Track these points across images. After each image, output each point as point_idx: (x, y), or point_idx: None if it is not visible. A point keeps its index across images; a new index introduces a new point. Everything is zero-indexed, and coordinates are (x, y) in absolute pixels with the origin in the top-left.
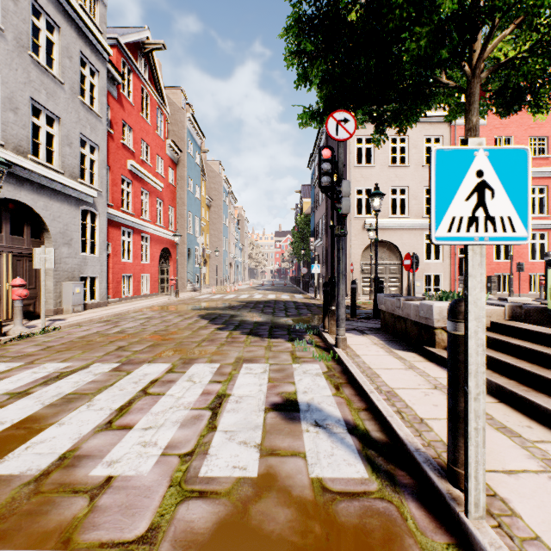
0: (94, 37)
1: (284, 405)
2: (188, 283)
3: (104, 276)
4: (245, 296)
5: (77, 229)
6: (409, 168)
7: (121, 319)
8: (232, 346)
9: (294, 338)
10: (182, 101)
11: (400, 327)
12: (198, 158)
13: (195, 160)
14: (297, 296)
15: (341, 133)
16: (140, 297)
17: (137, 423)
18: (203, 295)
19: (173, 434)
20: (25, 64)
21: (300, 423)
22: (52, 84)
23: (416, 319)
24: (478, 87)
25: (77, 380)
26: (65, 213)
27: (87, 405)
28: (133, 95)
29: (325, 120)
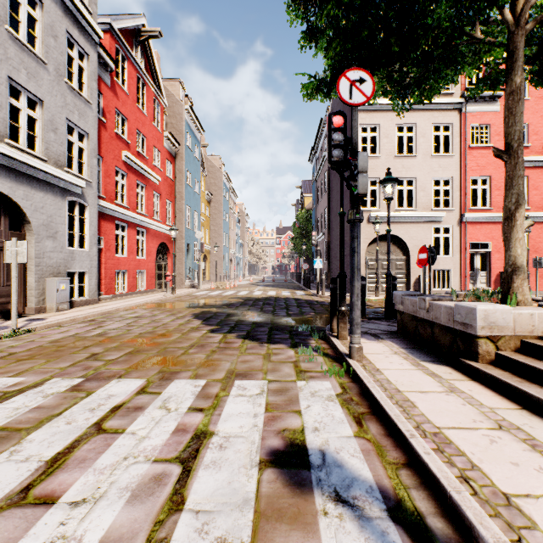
0: (82, 17)
1: (287, 454)
2: (187, 279)
3: (94, 272)
4: (245, 293)
5: (63, 221)
6: (416, 158)
7: (108, 319)
8: (224, 354)
9: (298, 344)
10: (181, 93)
11: (425, 332)
12: (197, 152)
13: (193, 154)
14: (298, 293)
15: (356, 95)
16: (136, 293)
17: (67, 490)
18: (201, 292)
19: (114, 517)
20: (1, 39)
21: (313, 493)
22: (33, 64)
23: (448, 324)
24: (523, 40)
25: (17, 406)
26: (48, 204)
27: (10, 452)
28: (128, 83)
29: (332, 91)
